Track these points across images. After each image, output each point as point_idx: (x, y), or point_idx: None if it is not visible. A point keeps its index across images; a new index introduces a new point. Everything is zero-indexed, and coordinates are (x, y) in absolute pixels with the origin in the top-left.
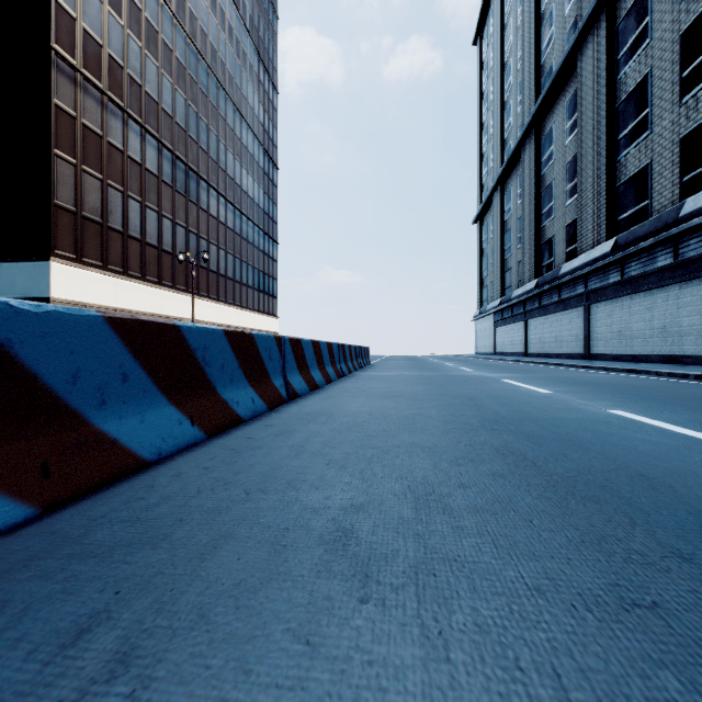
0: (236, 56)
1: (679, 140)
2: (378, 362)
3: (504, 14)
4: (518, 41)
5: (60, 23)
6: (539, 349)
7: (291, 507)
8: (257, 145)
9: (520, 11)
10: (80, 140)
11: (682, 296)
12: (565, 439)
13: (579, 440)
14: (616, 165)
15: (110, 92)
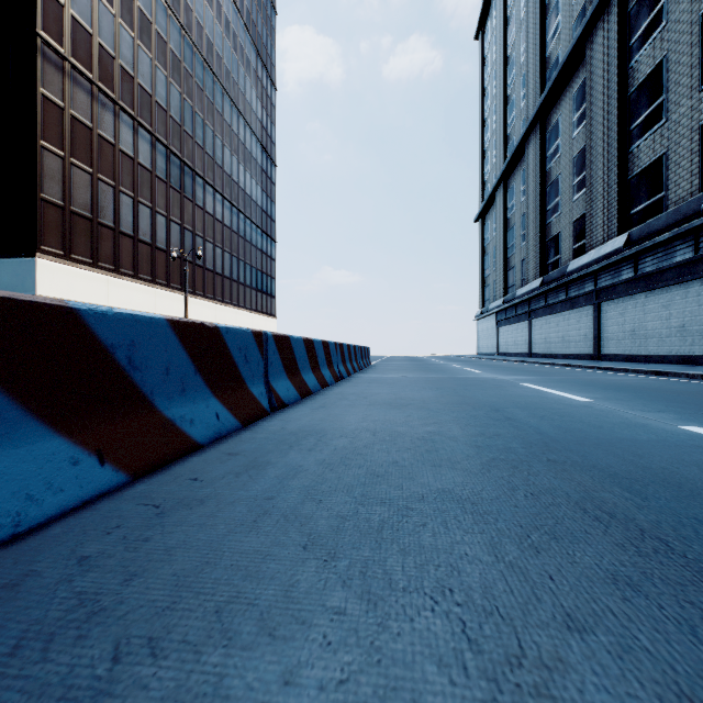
0: (233, 50)
1: (699, 127)
2: (379, 363)
3: (507, 7)
4: (522, 33)
5: (47, 9)
6: (544, 349)
7: None
8: (255, 141)
9: (524, 2)
10: (68, 132)
11: None
12: (670, 481)
13: (693, 484)
14: (629, 156)
15: (100, 83)
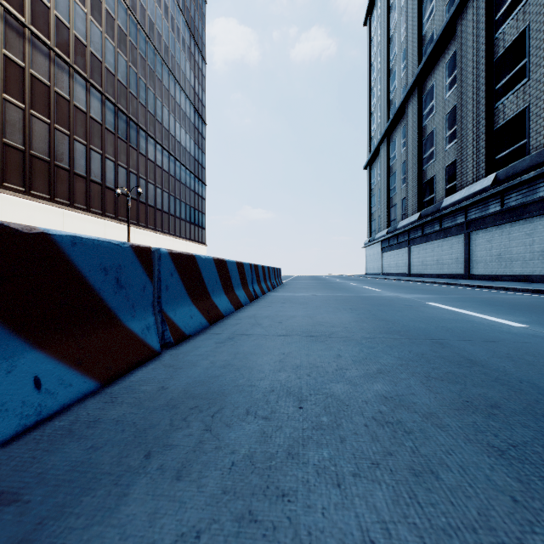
0: (171, 30)
1: None
2: (289, 281)
3: None
4: (402, 17)
5: None
6: (421, 270)
7: None
8: (188, 104)
9: None
10: (28, 88)
11: None
12: None
13: None
14: (494, 111)
15: (57, 48)
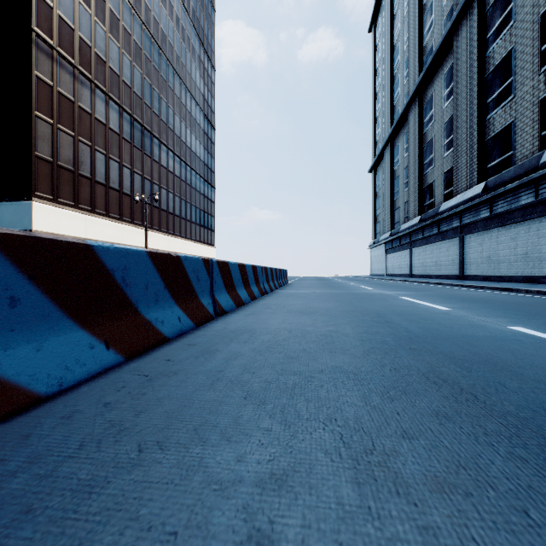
0: (182, 40)
1: (538, 102)
2: (294, 282)
3: (393, 7)
4: (404, 27)
5: (40, 10)
6: (422, 271)
7: (190, 479)
8: (198, 111)
9: (406, 4)
10: (56, 105)
11: (542, 228)
12: (489, 361)
13: (505, 363)
14: (486, 123)
15: (80, 67)
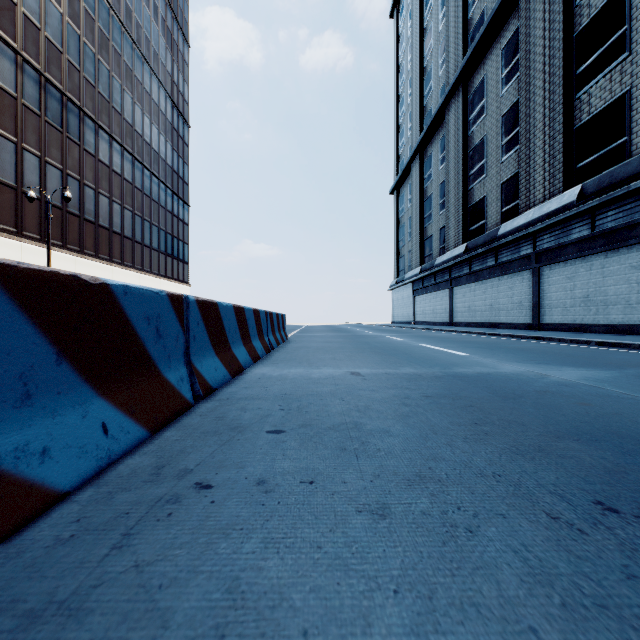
0: None
1: None
2: (298, 335)
3: None
4: (440, 1)
5: None
6: (468, 318)
7: None
8: (163, 95)
9: None
10: None
11: None
12: None
13: None
14: (575, 103)
15: None
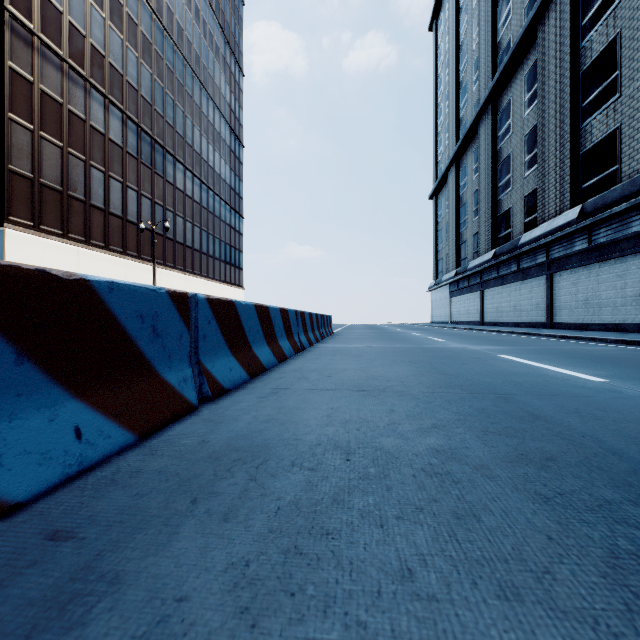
0: (203, 36)
1: None
2: (341, 331)
3: None
4: (473, 22)
5: None
6: (496, 318)
7: None
8: (223, 123)
9: None
10: (38, 106)
11: None
12: None
13: None
14: (581, 132)
15: (70, 60)
